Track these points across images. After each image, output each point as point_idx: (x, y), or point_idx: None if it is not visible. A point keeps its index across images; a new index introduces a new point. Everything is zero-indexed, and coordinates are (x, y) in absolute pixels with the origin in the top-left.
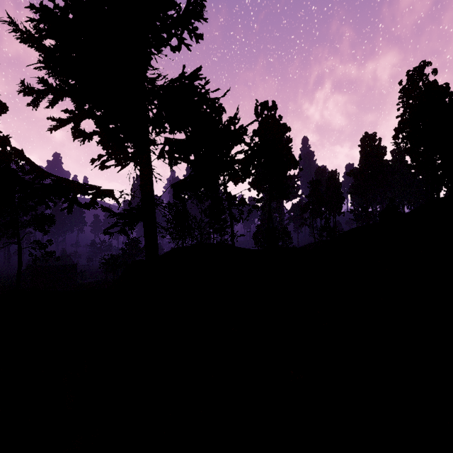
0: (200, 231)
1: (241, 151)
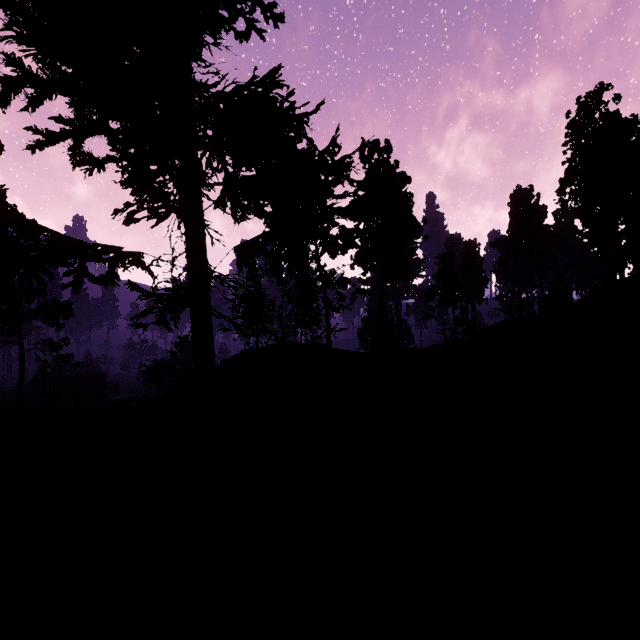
0: (281, 324)
1: (343, 195)
